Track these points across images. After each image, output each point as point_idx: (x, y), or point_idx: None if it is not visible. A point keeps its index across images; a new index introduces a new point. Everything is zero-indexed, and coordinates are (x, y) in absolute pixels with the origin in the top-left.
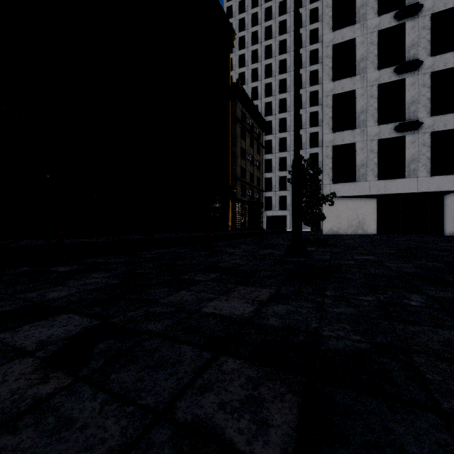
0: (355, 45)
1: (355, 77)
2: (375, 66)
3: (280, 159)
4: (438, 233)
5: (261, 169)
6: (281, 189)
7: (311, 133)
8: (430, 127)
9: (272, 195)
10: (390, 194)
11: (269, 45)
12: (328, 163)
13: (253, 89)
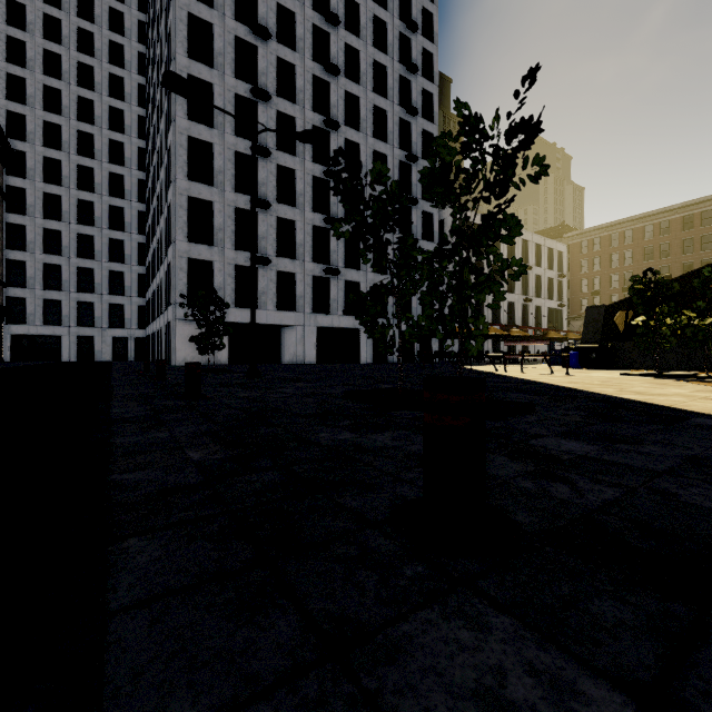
0: (212, 151)
1: (214, 188)
2: (233, 186)
3: (47, 232)
4: (278, 362)
5: (0, 240)
6: (50, 287)
7: (112, 206)
8: (276, 266)
9: (26, 295)
10: (245, 323)
11: (20, 4)
12: (182, 278)
13: None
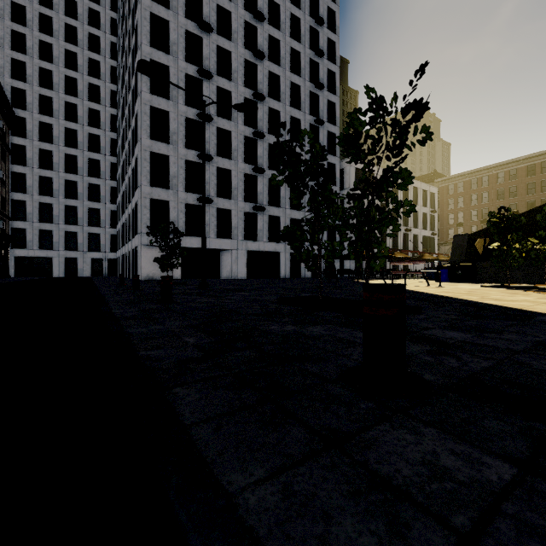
0: (168, 117)
1: (170, 145)
2: (184, 144)
3: (42, 179)
4: (217, 277)
5: (7, 185)
6: (44, 221)
7: (91, 159)
8: (216, 204)
9: (26, 226)
10: (193, 248)
11: (21, 6)
12: (146, 213)
13: None
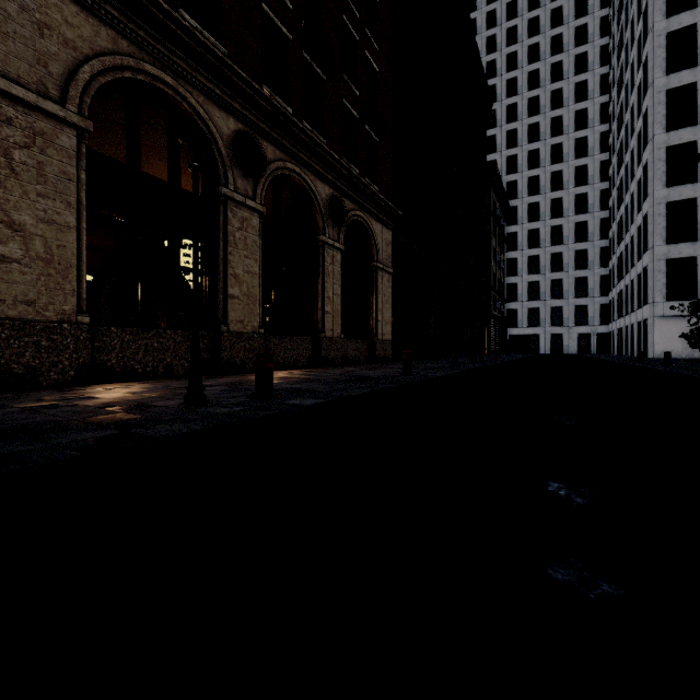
0: (695, 148)
1: (697, 184)
2: None
3: (529, 259)
4: None
5: (504, 272)
6: (531, 299)
7: (577, 223)
8: None
9: (517, 307)
10: None
11: (513, 104)
12: (660, 279)
13: (489, 164)
